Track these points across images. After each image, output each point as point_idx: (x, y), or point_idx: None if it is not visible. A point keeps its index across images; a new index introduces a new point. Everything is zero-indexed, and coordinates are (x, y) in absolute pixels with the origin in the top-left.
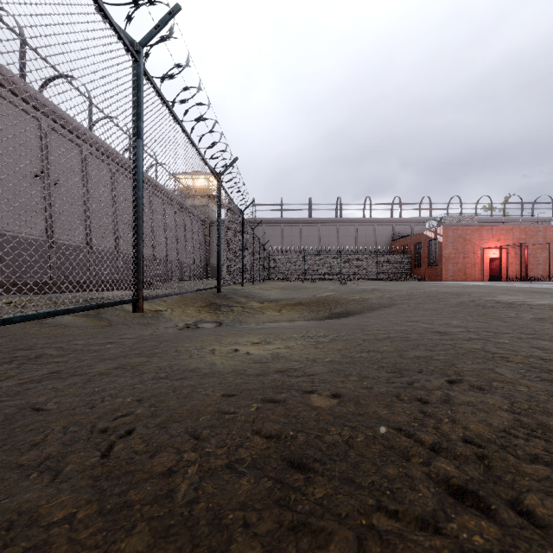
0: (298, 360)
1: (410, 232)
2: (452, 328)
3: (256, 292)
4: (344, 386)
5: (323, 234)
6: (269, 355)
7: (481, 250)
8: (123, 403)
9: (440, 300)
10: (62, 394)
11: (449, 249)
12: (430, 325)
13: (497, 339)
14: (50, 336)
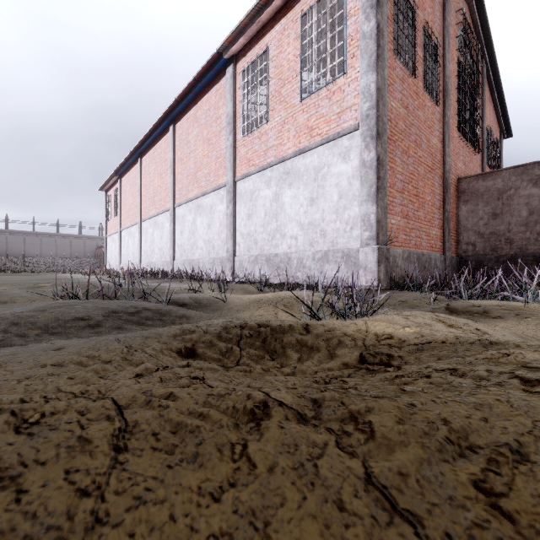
0: None
1: None
2: None
3: None
4: None
5: (44, 242)
6: None
7: None
8: None
9: None
10: None
11: None
12: None
13: None
14: None
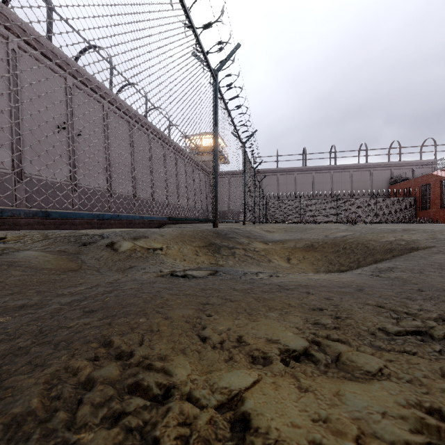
0: None
1: (411, 175)
2: None
3: (257, 232)
4: None
5: (317, 181)
6: None
7: None
8: None
9: None
10: None
11: None
12: None
13: None
14: None
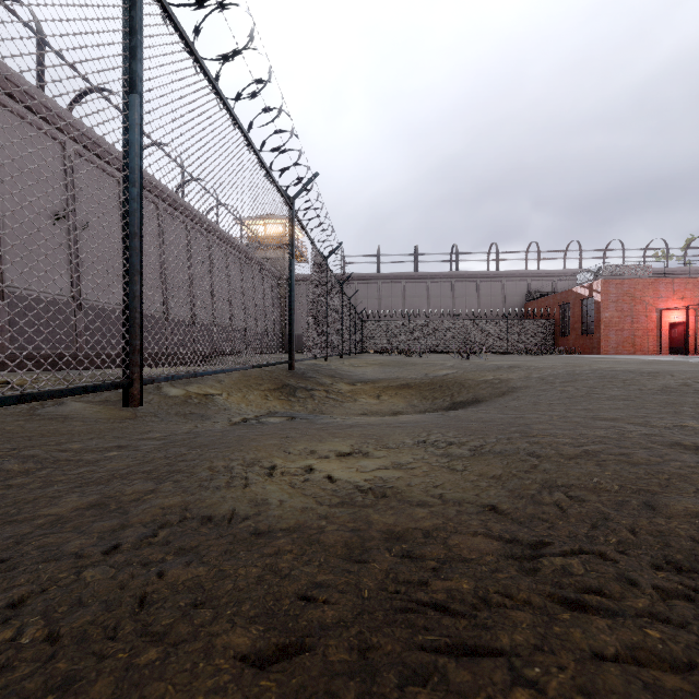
0: (425, 503)
1: (552, 289)
2: None
3: (345, 369)
4: (594, 644)
5: (434, 293)
6: (367, 485)
7: (657, 312)
8: None
9: (626, 382)
10: None
11: (611, 311)
12: (647, 428)
13: None
14: (34, 435)
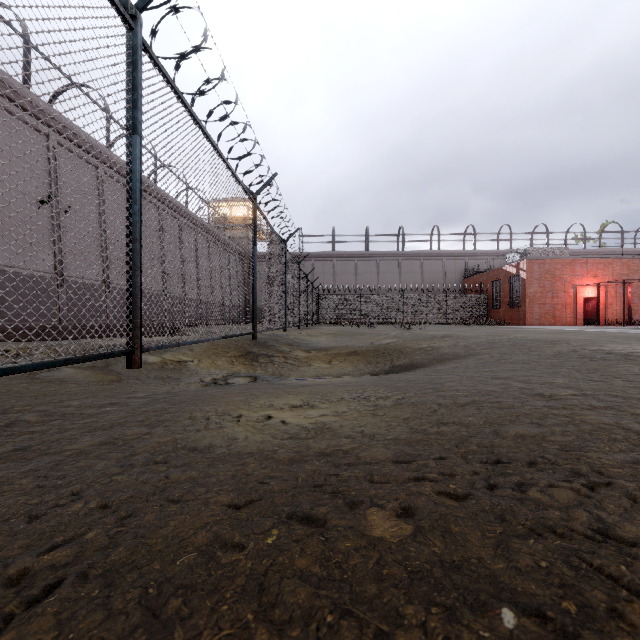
0: (350, 436)
1: (487, 267)
2: (559, 390)
3: (302, 339)
4: (419, 492)
5: (382, 270)
6: (310, 426)
7: (574, 288)
8: (79, 514)
9: (530, 349)
10: (7, 489)
11: (535, 287)
12: (527, 384)
13: (633, 408)
14: (39, 395)
